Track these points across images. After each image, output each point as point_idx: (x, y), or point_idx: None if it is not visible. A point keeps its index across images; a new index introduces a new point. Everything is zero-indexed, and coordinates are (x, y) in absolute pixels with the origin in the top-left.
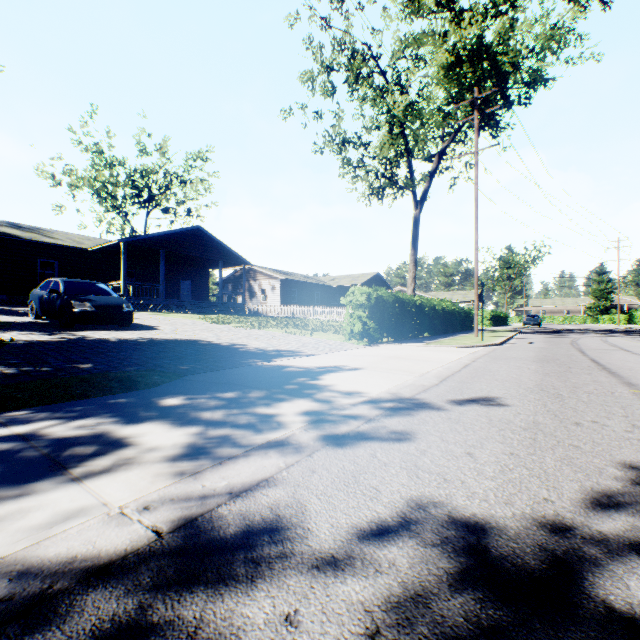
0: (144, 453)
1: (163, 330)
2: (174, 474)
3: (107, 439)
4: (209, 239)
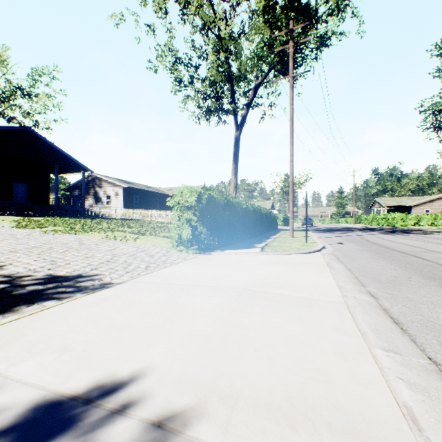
0: None
1: None
2: None
3: None
4: (42, 142)
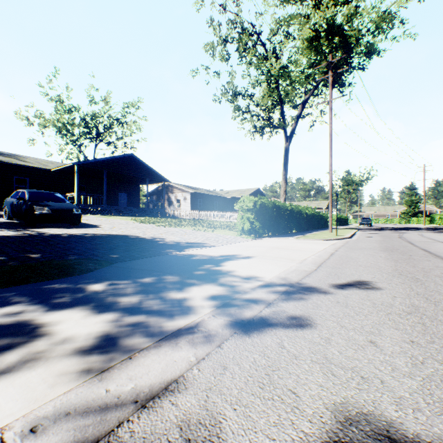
0: (56, 345)
1: (103, 228)
2: (79, 373)
3: (25, 328)
4: (139, 163)
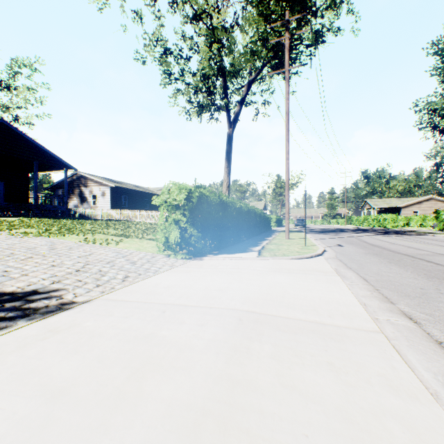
0: None
1: None
2: None
3: None
4: (19, 136)
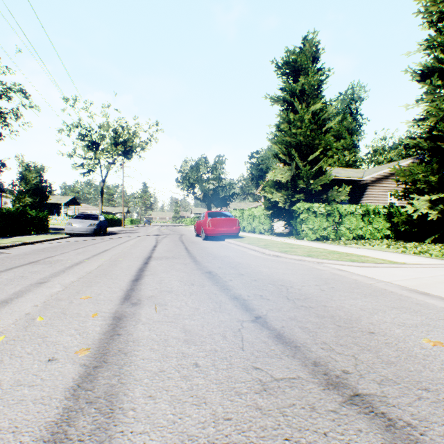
0: None
1: None
2: None
3: None
4: None
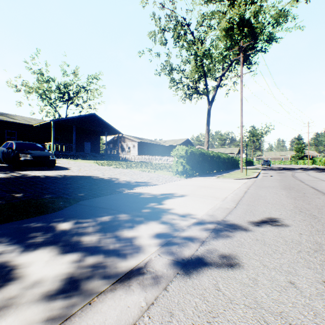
0: (26, 290)
1: (72, 170)
2: (44, 323)
3: (2, 271)
4: (100, 120)
